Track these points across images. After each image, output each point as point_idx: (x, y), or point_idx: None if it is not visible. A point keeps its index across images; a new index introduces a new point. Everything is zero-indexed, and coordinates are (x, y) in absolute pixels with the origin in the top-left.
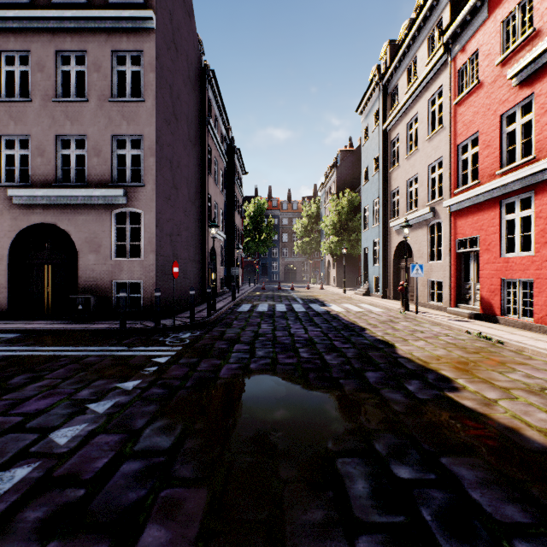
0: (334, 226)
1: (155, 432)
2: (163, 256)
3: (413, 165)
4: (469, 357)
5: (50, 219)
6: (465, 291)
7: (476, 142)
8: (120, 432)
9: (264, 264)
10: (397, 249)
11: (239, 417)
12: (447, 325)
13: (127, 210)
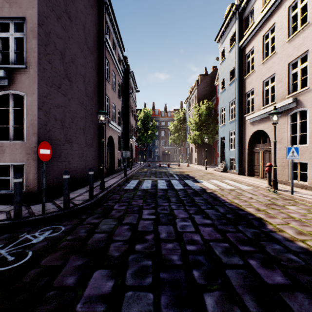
0: (196, 124)
1: None
2: (50, 139)
3: (270, 67)
4: None
5: None
6: None
7: None
8: None
9: (150, 150)
10: (251, 137)
11: None
12: None
13: (10, 93)
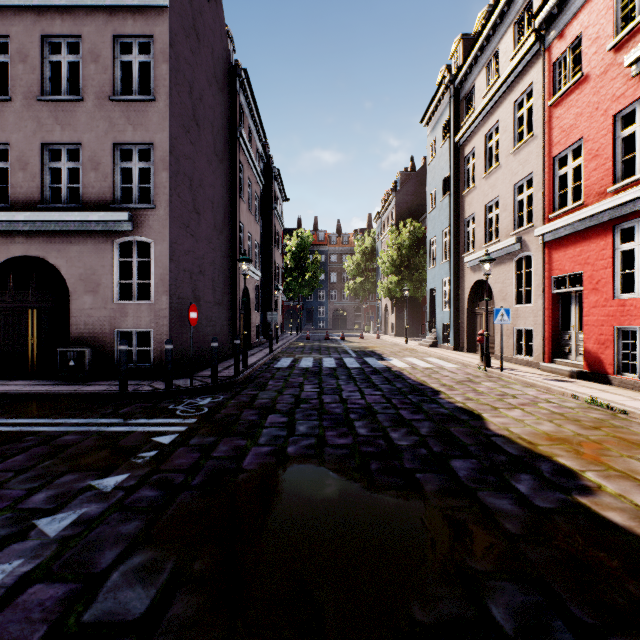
0: (393, 263)
1: (126, 577)
2: (180, 298)
3: (493, 185)
4: (589, 435)
5: (35, 250)
6: (563, 343)
7: (576, 154)
8: (69, 579)
9: (309, 309)
10: (472, 290)
11: (266, 546)
12: (544, 386)
13: (133, 239)
